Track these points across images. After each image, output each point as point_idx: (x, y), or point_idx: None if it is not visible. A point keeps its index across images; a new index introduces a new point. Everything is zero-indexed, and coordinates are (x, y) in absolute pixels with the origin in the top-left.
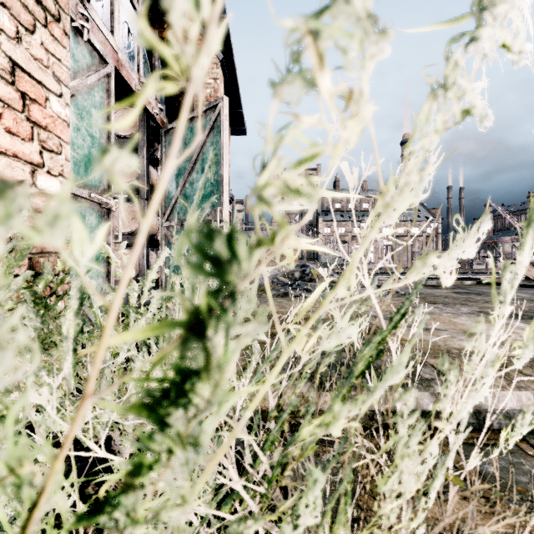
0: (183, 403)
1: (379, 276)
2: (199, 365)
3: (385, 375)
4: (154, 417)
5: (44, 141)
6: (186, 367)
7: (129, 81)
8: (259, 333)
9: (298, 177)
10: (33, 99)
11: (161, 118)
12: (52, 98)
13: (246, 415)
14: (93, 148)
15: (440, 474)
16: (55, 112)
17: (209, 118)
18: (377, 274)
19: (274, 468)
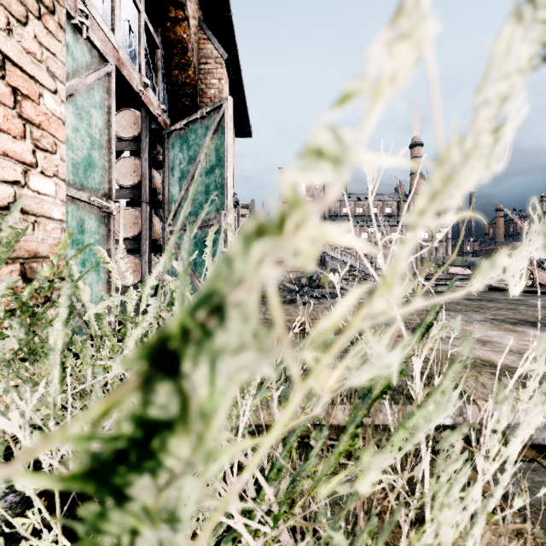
0: (149, 467)
1: None
2: (172, 413)
3: (430, 414)
4: (107, 489)
5: (37, 139)
6: (151, 417)
7: (131, 81)
8: (260, 365)
9: (320, 129)
10: (26, 95)
11: (164, 120)
12: (46, 94)
13: (243, 477)
14: (93, 149)
15: (480, 519)
16: (49, 109)
17: (213, 120)
18: None
19: (280, 502)
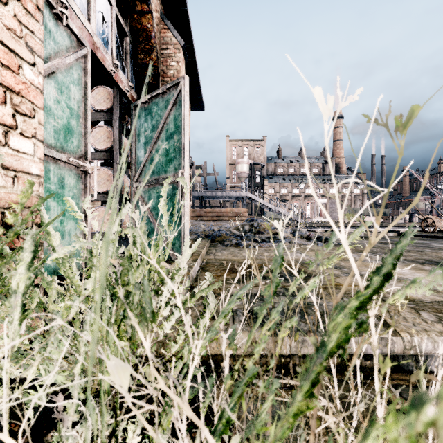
0: None
1: (315, 229)
2: None
3: None
4: None
5: (17, 105)
6: None
7: (104, 62)
8: None
9: None
10: (6, 66)
11: (131, 95)
12: (25, 66)
13: None
14: (72, 118)
15: None
16: (28, 79)
17: (172, 94)
18: (314, 228)
19: None
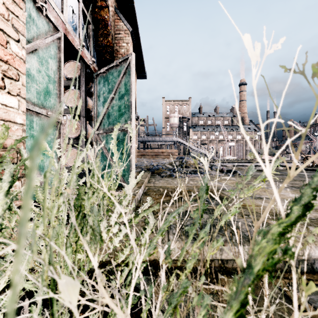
0: None
1: (226, 164)
2: None
3: None
4: None
5: (5, 71)
6: None
7: (73, 43)
8: None
9: None
10: None
11: (94, 67)
12: (11, 42)
13: None
14: (50, 83)
15: None
16: (14, 52)
17: (123, 66)
18: (225, 163)
19: None
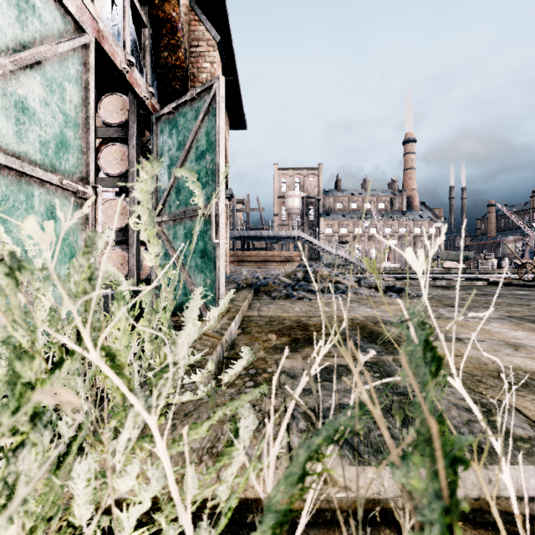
0: None
1: (384, 276)
2: None
3: None
4: None
5: None
6: None
7: (113, 57)
8: None
9: None
10: None
11: (152, 104)
12: None
13: None
14: (67, 127)
15: None
16: None
17: (204, 101)
18: (382, 275)
19: None
